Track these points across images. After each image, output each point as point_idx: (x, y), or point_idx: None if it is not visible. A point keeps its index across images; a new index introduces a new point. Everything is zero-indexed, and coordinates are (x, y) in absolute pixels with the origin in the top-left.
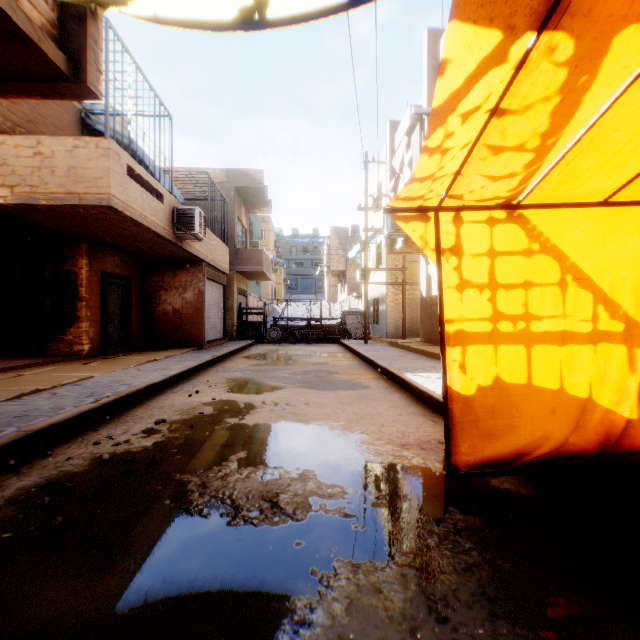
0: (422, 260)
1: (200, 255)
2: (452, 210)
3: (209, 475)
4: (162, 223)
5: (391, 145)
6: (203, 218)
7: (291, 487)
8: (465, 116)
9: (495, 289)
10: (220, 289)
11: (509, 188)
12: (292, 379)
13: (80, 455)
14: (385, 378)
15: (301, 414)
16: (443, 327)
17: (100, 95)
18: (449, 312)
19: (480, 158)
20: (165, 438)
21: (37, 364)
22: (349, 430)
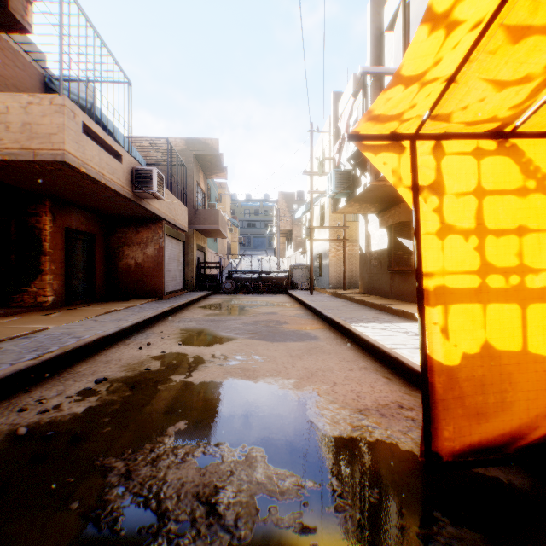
0: (362, 219)
1: (160, 213)
2: (432, 138)
3: (138, 457)
4: (121, 182)
5: (334, 114)
6: (161, 178)
7: (234, 477)
8: None
9: (483, 236)
10: (180, 245)
11: (513, 103)
12: (243, 329)
13: None
14: (331, 328)
15: (250, 370)
16: (421, 282)
17: (28, 26)
18: (428, 264)
19: (489, 51)
20: (101, 402)
21: None
22: (300, 390)
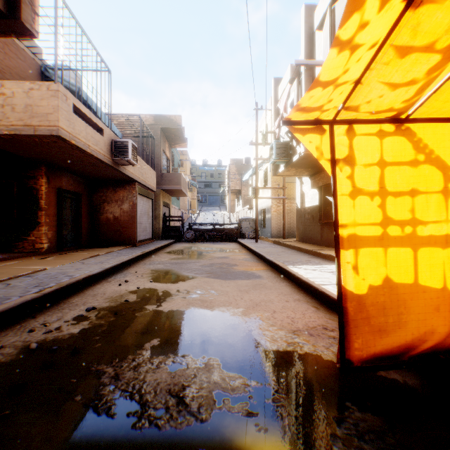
0: (297, 181)
1: (133, 176)
2: (346, 123)
3: (123, 365)
4: (103, 151)
5: (275, 95)
6: (135, 148)
7: (197, 378)
8: (383, 0)
9: (384, 196)
10: (149, 202)
11: (404, 98)
12: (201, 270)
13: (13, 343)
14: (272, 269)
15: (208, 301)
16: (338, 231)
17: (35, 33)
18: (343, 217)
19: (384, 63)
20: (92, 325)
21: (4, 259)
22: (247, 316)
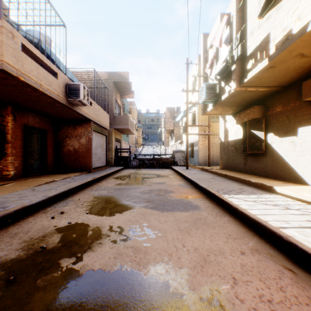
0: (221, 119)
1: (88, 116)
2: None
3: None
4: (57, 92)
5: (204, 48)
6: (86, 91)
7: None
8: None
9: None
10: (103, 138)
11: None
12: (140, 198)
13: None
14: (207, 197)
15: (141, 250)
16: None
17: None
18: None
19: None
20: None
21: None
22: (197, 293)
